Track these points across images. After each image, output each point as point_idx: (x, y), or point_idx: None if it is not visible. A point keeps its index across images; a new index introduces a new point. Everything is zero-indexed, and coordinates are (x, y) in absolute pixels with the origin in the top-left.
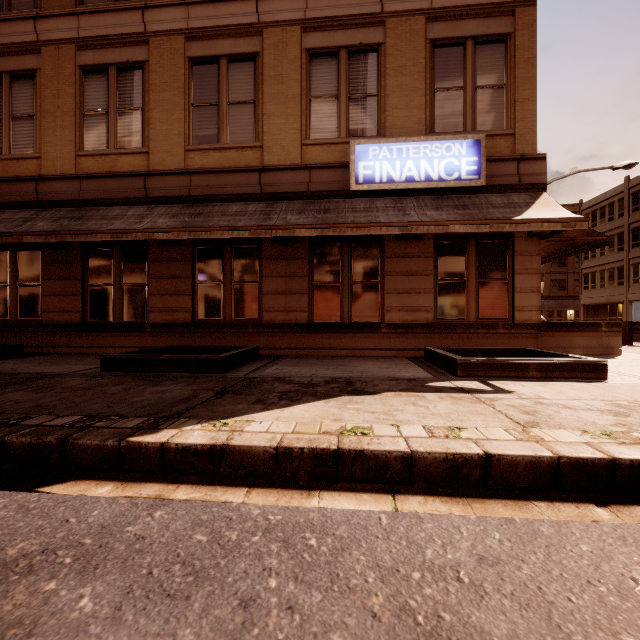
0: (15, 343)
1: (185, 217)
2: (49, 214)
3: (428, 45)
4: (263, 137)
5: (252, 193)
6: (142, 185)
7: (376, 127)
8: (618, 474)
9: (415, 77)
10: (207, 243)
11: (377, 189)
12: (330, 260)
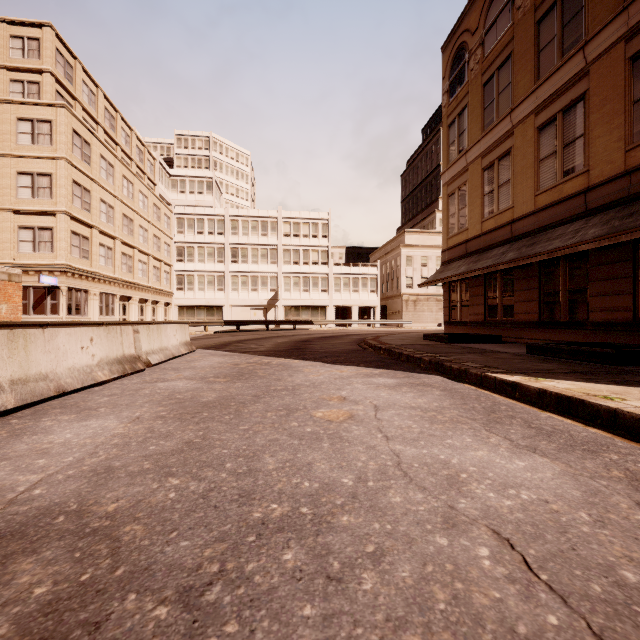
0: (500, 334)
1: (615, 221)
2: (516, 246)
3: None
4: None
5: None
6: (582, 201)
7: None
8: None
9: None
10: None
11: None
12: None
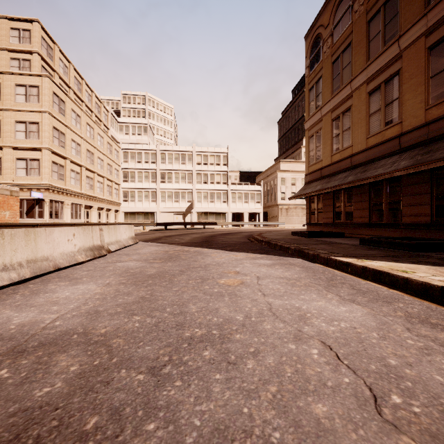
0: (344, 232)
1: (418, 156)
2: (354, 172)
3: None
4: None
5: None
6: (397, 143)
7: None
8: None
9: None
10: (442, 167)
11: None
12: None
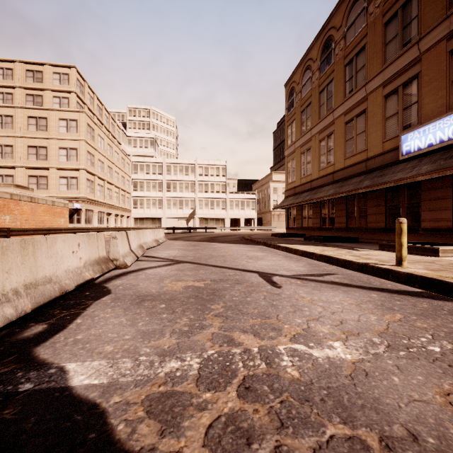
0: (307, 234)
1: (337, 188)
2: (311, 193)
3: (447, 56)
4: (368, 145)
5: (363, 171)
6: (332, 177)
7: (416, 120)
8: (307, 254)
9: (439, 80)
10: (351, 195)
11: (412, 156)
12: (395, 196)
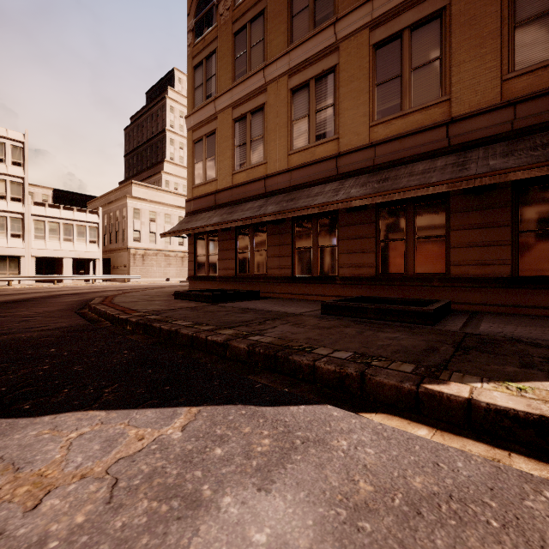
0: (253, 289)
1: (373, 184)
2: (273, 200)
3: None
4: (450, 89)
5: (438, 149)
6: (334, 165)
7: None
8: None
9: None
10: (389, 205)
11: None
12: (544, 203)
